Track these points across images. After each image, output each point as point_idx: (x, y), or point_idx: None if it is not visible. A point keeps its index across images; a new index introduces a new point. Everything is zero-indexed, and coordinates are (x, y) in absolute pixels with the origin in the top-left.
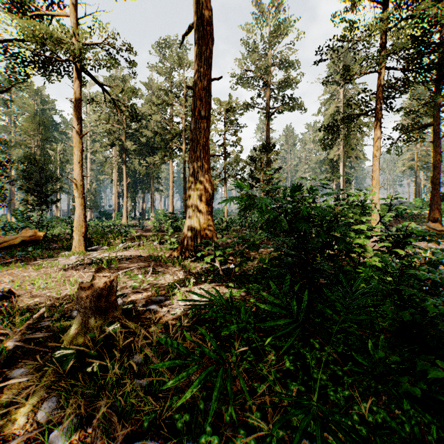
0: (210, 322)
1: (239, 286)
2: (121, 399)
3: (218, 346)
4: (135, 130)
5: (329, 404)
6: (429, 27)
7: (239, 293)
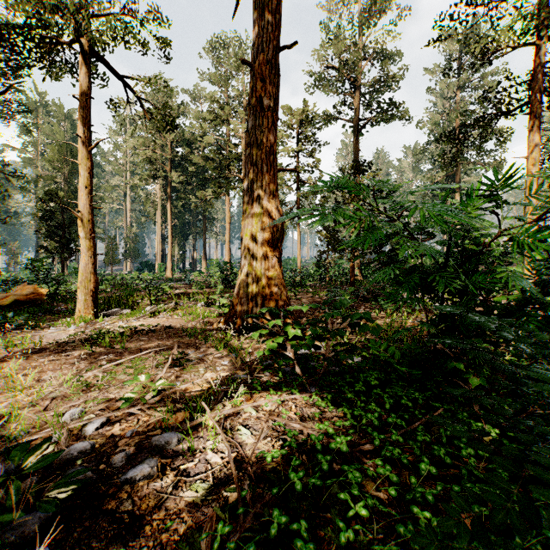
0: None
1: (334, 399)
2: None
3: None
4: (182, 157)
5: None
6: None
7: (345, 440)
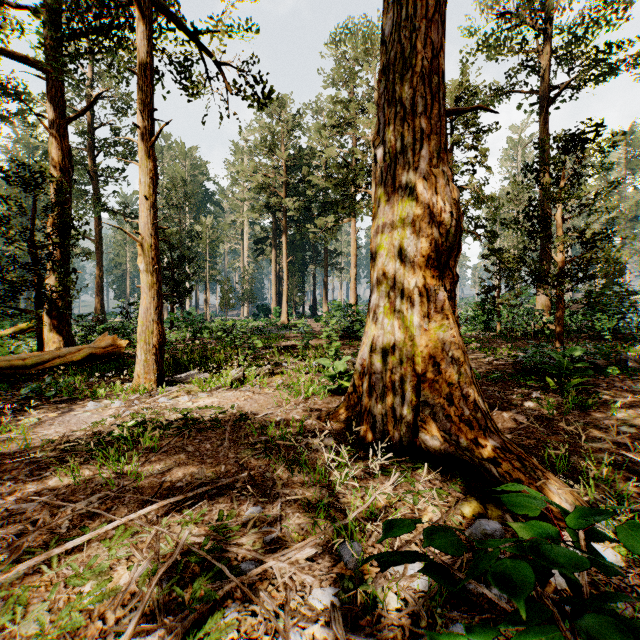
0: None
1: None
2: None
3: None
4: (299, 179)
5: None
6: None
7: None
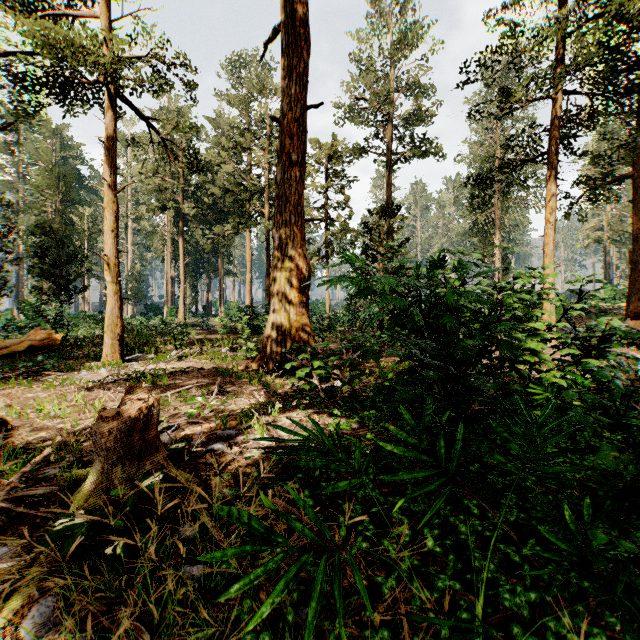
0: (305, 470)
1: (349, 413)
2: (154, 608)
3: (317, 518)
4: (197, 186)
5: (500, 612)
6: (629, 30)
7: (349, 424)
